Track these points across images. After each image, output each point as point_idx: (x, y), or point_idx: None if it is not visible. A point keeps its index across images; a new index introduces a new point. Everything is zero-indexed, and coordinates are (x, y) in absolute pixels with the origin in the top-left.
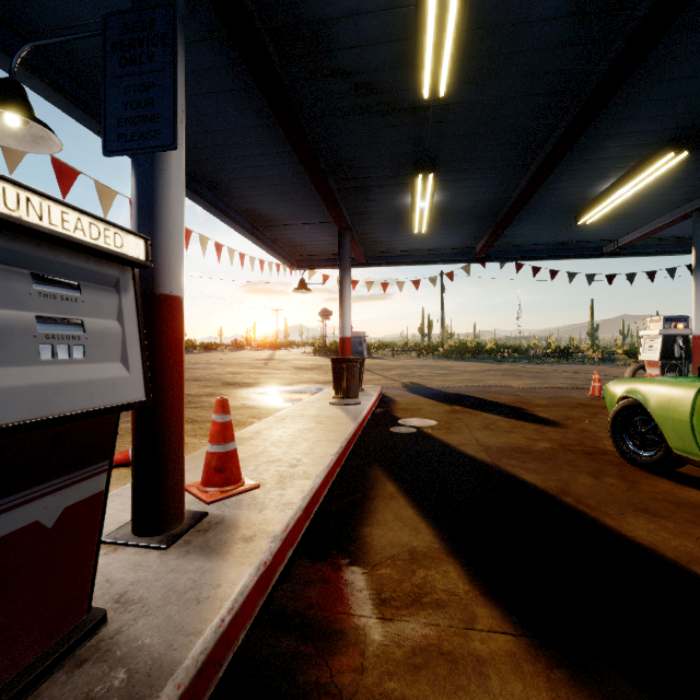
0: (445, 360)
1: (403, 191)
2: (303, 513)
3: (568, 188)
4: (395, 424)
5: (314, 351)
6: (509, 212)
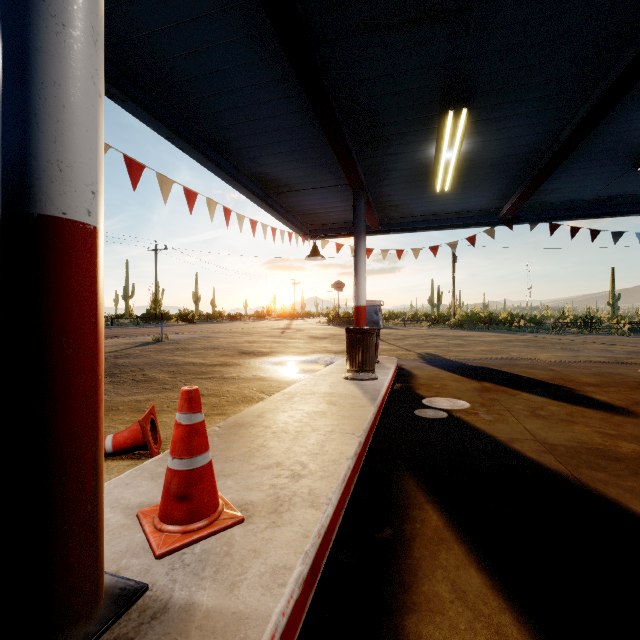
0: (457, 330)
1: (426, 140)
2: (303, 586)
3: (636, 121)
4: (419, 406)
5: (328, 321)
6: (553, 158)
